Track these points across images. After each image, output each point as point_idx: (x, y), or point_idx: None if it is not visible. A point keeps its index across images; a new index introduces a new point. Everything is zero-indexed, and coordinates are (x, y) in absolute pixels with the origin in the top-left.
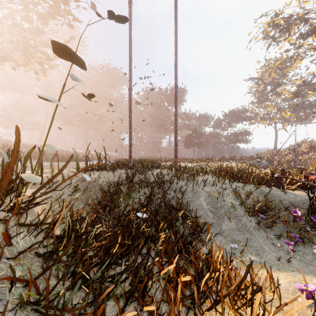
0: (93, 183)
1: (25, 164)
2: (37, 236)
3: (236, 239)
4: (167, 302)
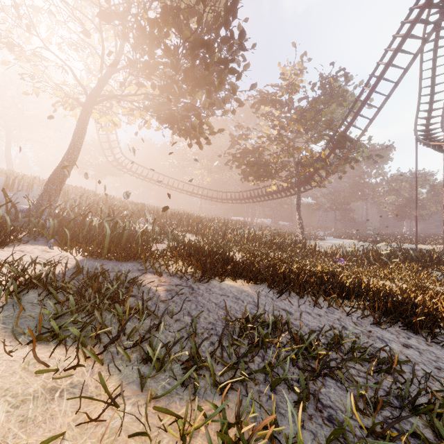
0: None
1: None
2: None
3: None
4: None
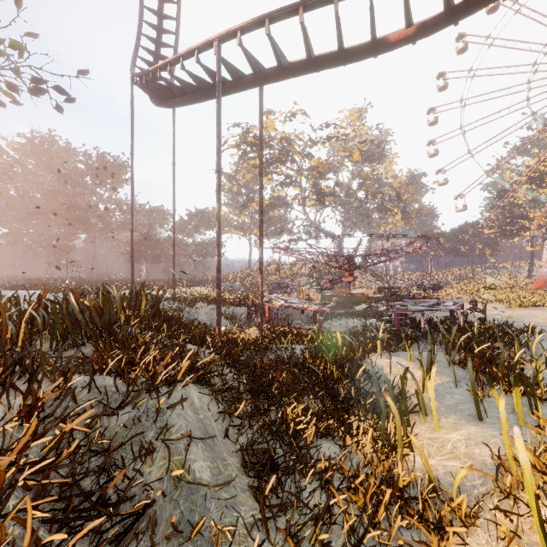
0: None
1: None
2: None
3: None
4: None
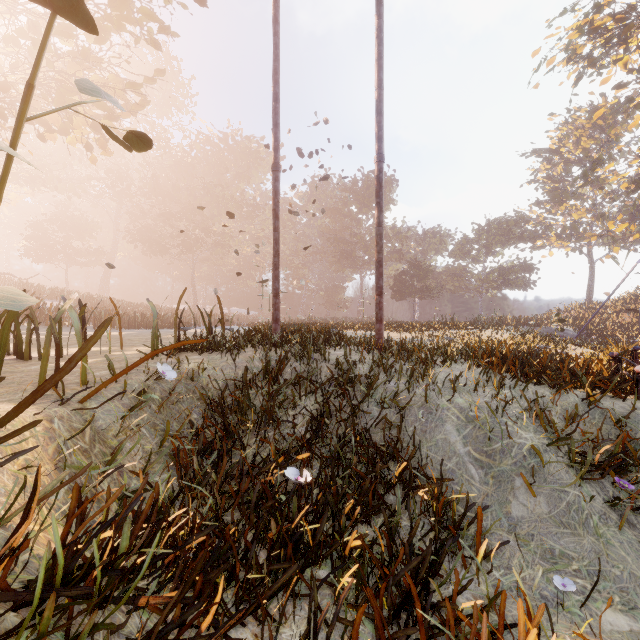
0: (187, 382)
1: (4, 342)
2: None
3: (555, 550)
4: None
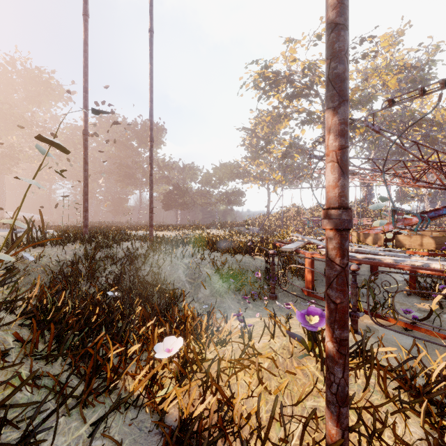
0: (31, 264)
1: None
2: (10, 315)
3: (209, 304)
4: (146, 350)
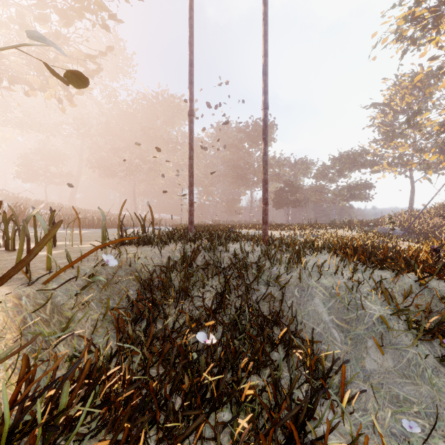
0: (126, 267)
1: None
2: None
3: (400, 396)
4: None
